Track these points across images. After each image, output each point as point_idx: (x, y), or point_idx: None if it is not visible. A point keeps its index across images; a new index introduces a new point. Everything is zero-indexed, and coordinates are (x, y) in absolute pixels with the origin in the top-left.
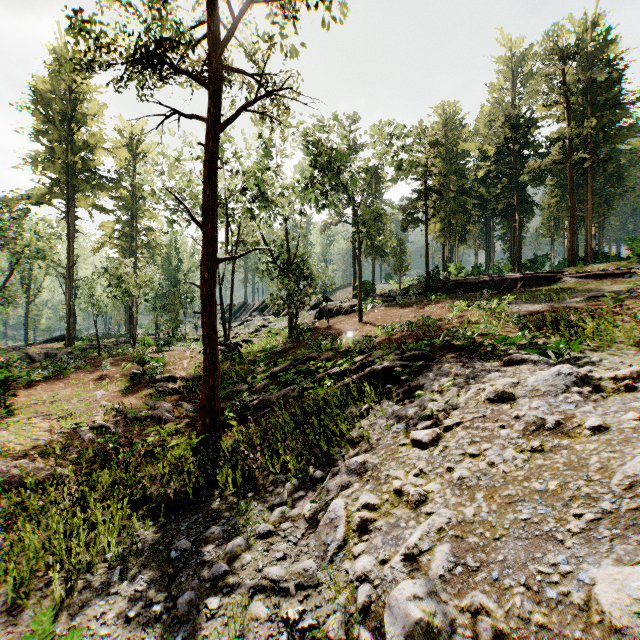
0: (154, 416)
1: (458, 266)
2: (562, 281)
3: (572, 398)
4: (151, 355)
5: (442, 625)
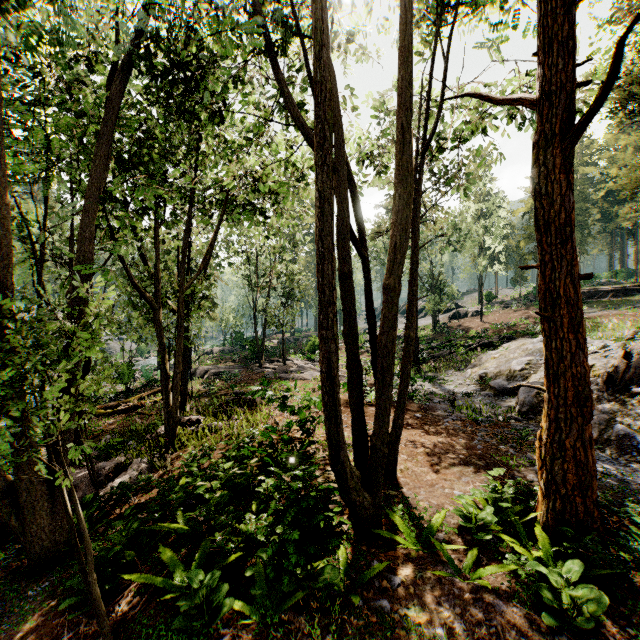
0: None
1: None
2: None
3: (541, 343)
4: None
5: (488, 373)
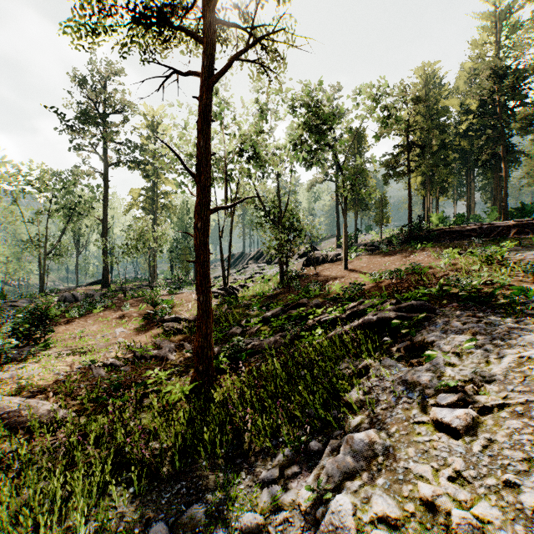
0: (158, 355)
1: (440, 216)
2: None
3: None
4: (164, 297)
5: None
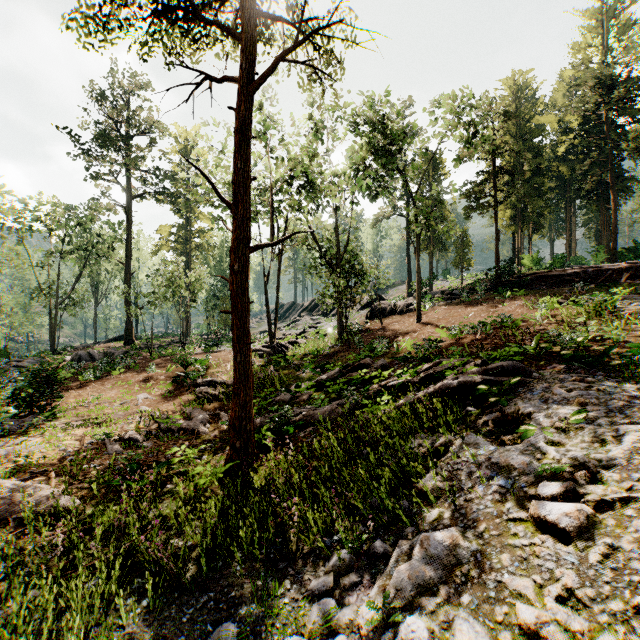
0: (187, 428)
1: (534, 257)
2: None
3: None
4: (198, 356)
5: None
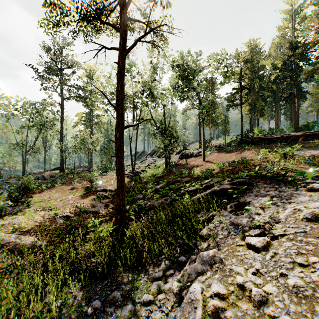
0: (93, 211)
1: (259, 129)
2: None
3: None
4: (97, 177)
5: None
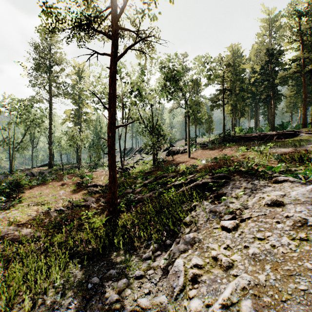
0: (86, 205)
1: (240, 128)
2: (299, 135)
3: None
4: (87, 173)
5: None
